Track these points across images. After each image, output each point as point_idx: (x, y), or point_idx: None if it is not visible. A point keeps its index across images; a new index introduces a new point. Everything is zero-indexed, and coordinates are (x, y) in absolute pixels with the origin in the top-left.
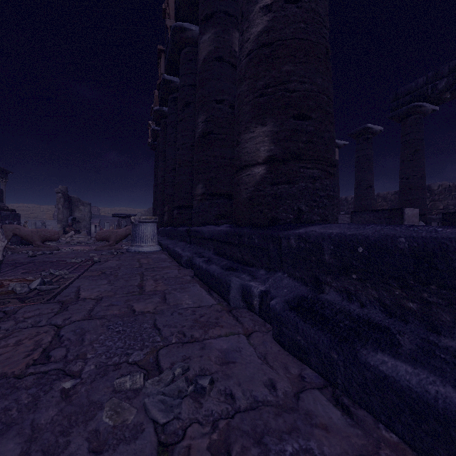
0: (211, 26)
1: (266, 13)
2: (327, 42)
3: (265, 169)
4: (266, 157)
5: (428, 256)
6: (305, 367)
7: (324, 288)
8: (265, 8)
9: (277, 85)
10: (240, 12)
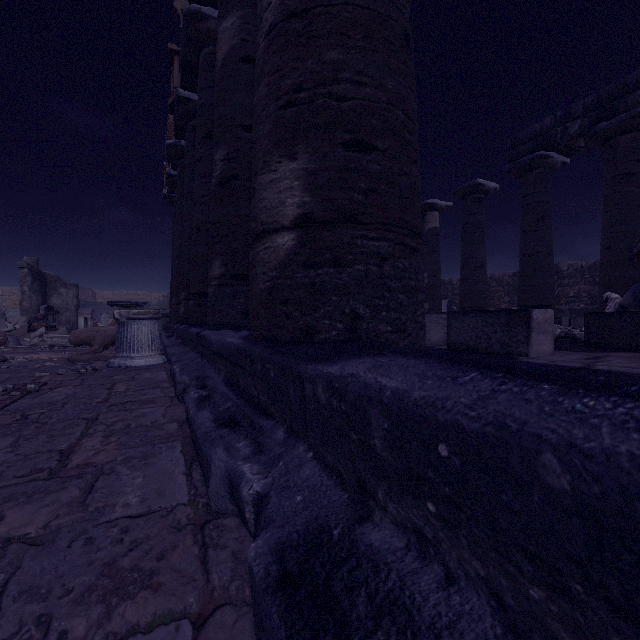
0: (236, 6)
1: None
2: (406, 20)
3: (295, 239)
4: (295, 216)
5: (633, 527)
6: None
7: (373, 507)
8: None
9: (315, 87)
10: None
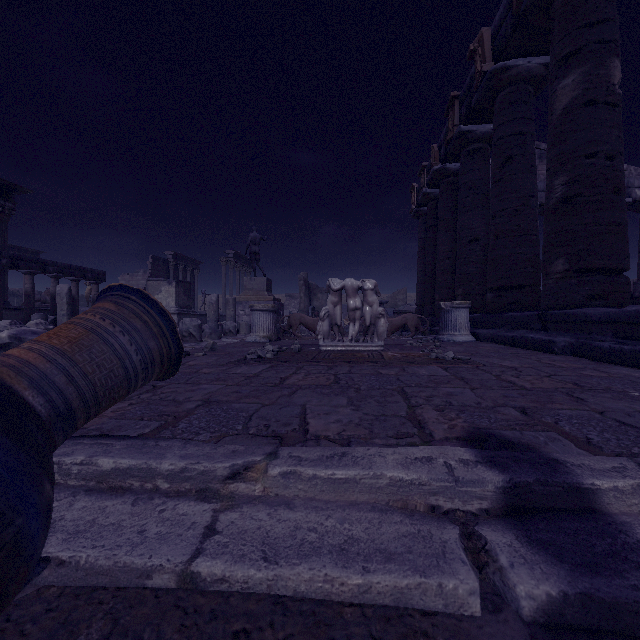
0: (577, 66)
1: None
2: None
3: None
4: None
5: None
6: None
7: None
8: None
9: None
10: None
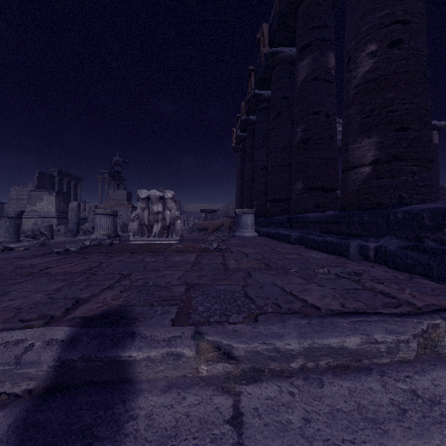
0: (309, 53)
1: (371, 57)
2: (425, 67)
3: (371, 169)
4: (372, 160)
5: None
6: (412, 275)
7: (424, 240)
8: (370, 53)
9: (381, 109)
10: (347, 55)
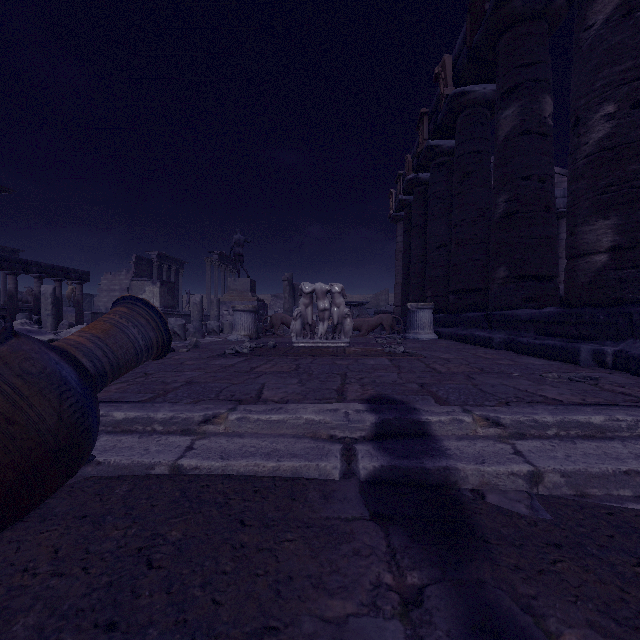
0: (516, 100)
1: (607, 119)
2: None
3: (607, 257)
4: (608, 246)
5: None
6: None
7: None
8: (607, 116)
9: (622, 184)
10: (573, 114)
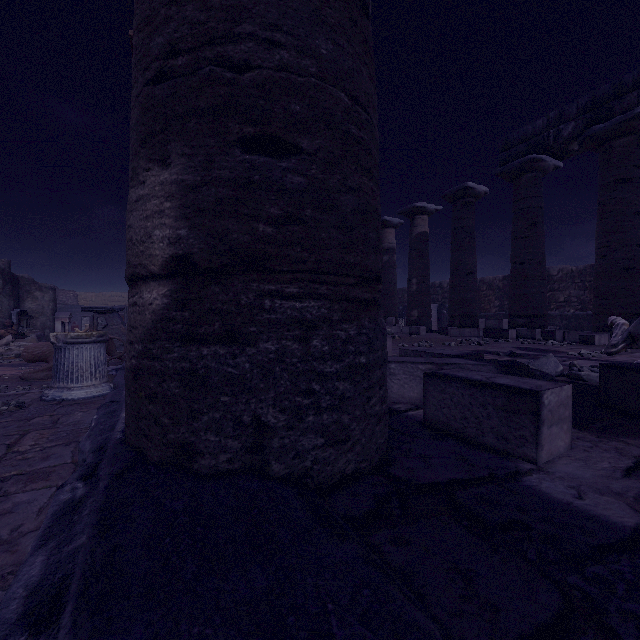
0: None
1: None
2: None
3: (167, 295)
4: (166, 258)
5: None
6: None
7: None
8: None
9: (198, 47)
10: None
